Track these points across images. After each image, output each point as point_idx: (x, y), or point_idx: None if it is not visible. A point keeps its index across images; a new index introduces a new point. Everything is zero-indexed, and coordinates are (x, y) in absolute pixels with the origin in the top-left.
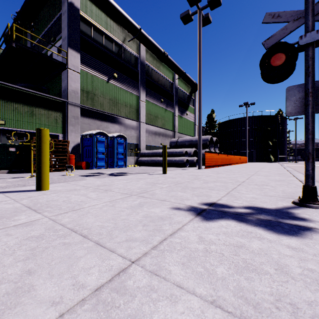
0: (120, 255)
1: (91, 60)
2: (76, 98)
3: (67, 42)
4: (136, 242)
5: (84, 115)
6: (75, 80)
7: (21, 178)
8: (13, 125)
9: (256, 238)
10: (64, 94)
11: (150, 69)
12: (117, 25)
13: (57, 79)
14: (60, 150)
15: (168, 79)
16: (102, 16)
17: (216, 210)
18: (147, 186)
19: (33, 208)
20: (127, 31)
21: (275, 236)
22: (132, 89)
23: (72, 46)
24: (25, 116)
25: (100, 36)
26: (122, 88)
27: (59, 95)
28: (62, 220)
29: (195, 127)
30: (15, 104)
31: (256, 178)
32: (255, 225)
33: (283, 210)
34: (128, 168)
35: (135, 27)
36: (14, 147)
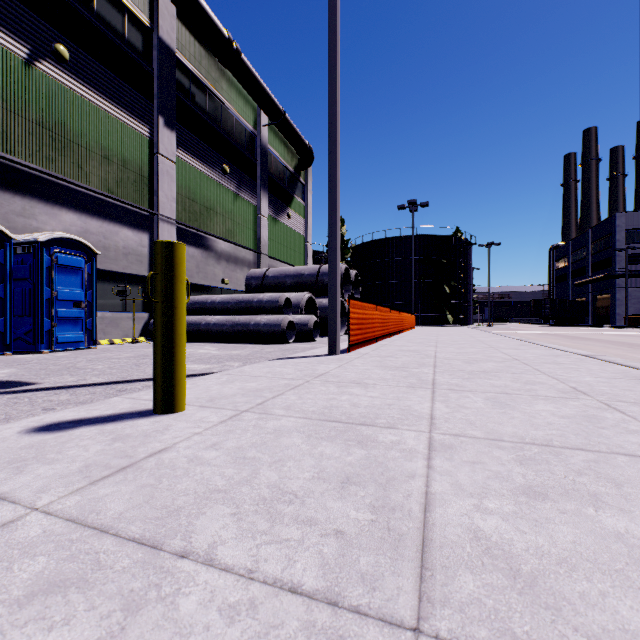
0: None
1: None
2: None
3: None
4: None
5: None
6: None
7: None
8: None
9: None
10: None
11: (191, 78)
12: None
13: None
14: None
15: (243, 122)
16: None
17: None
18: None
19: None
20: None
21: None
22: (130, 115)
23: None
24: None
25: None
26: (94, 104)
27: None
28: None
29: (307, 249)
30: None
31: None
32: None
33: None
34: (100, 350)
35: None
36: None
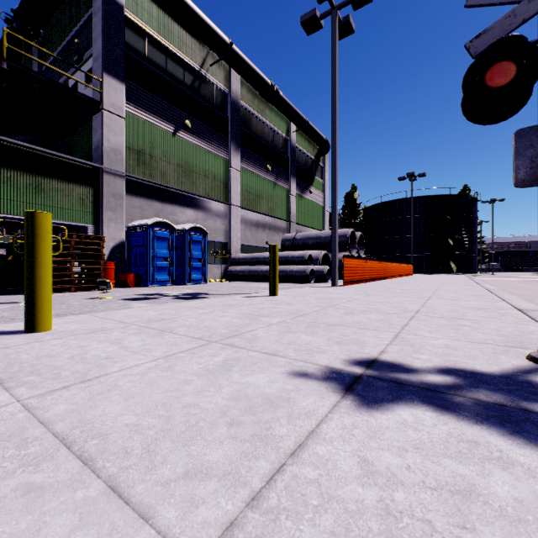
0: (164, 535)
1: (145, 96)
2: (117, 163)
3: (101, 63)
4: (210, 483)
5: (133, 193)
6: (116, 131)
7: (13, 305)
8: (3, 208)
9: (495, 461)
10: (96, 155)
11: (248, 114)
12: (191, 37)
13: (84, 128)
14: (88, 253)
15: (279, 133)
16: (165, 20)
17: (383, 377)
18: (242, 322)
19: (0, 375)
20: (209, 47)
21: (535, 455)
22: (217, 148)
23: (110, 71)
24: (25, 193)
25: (162, 54)
26: (200, 147)
27: (88, 157)
28: (50, 408)
29: (325, 215)
30: (6, 172)
31: (438, 303)
32: (477, 419)
33: (519, 377)
34: (210, 284)
35: (222, 41)
36: (3, 248)
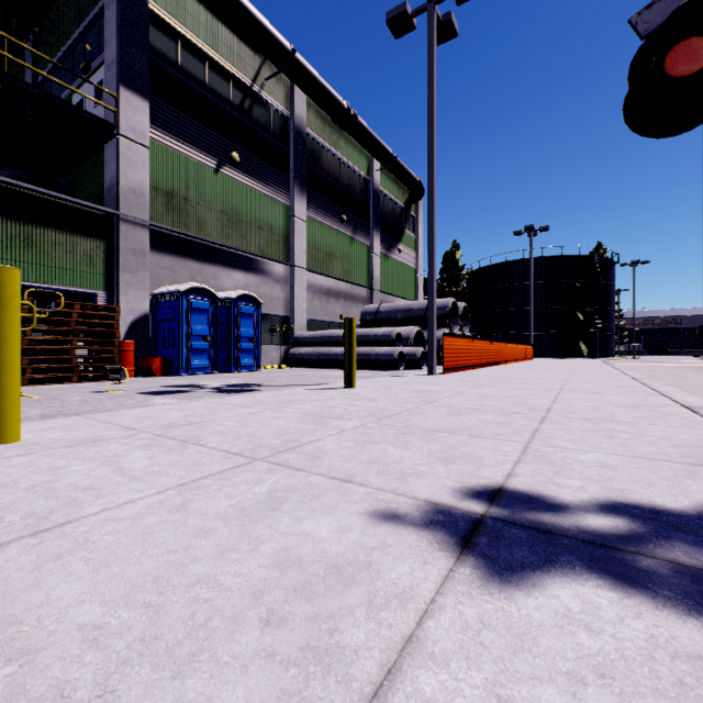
0: None
1: (177, 119)
2: (138, 208)
3: (116, 72)
4: None
5: (161, 249)
6: (137, 165)
7: None
8: None
9: None
10: (109, 197)
11: (316, 146)
12: (240, 41)
13: (93, 160)
14: (97, 329)
15: (358, 172)
16: (205, 17)
17: (517, 521)
18: (303, 427)
19: None
20: (264, 54)
21: None
22: (274, 190)
23: (128, 83)
24: (9, 248)
25: (200, 63)
26: (252, 188)
27: (99, 199)
28: None
29: (418, 281)
30: None
31: (574, 398)
32: (688, 604)
33: None
34: (265, 372)
35: (281, 47)
36: None
